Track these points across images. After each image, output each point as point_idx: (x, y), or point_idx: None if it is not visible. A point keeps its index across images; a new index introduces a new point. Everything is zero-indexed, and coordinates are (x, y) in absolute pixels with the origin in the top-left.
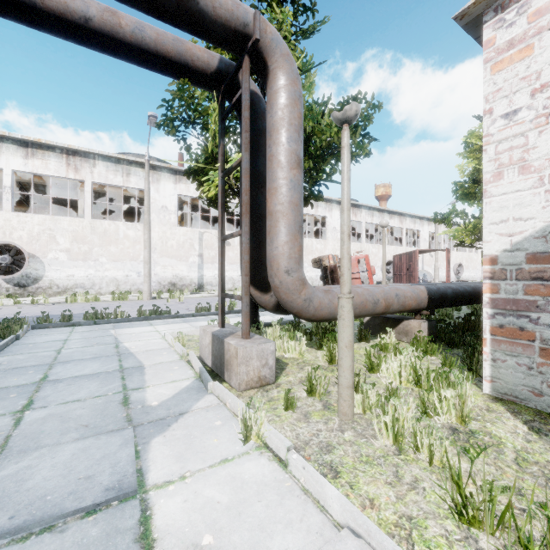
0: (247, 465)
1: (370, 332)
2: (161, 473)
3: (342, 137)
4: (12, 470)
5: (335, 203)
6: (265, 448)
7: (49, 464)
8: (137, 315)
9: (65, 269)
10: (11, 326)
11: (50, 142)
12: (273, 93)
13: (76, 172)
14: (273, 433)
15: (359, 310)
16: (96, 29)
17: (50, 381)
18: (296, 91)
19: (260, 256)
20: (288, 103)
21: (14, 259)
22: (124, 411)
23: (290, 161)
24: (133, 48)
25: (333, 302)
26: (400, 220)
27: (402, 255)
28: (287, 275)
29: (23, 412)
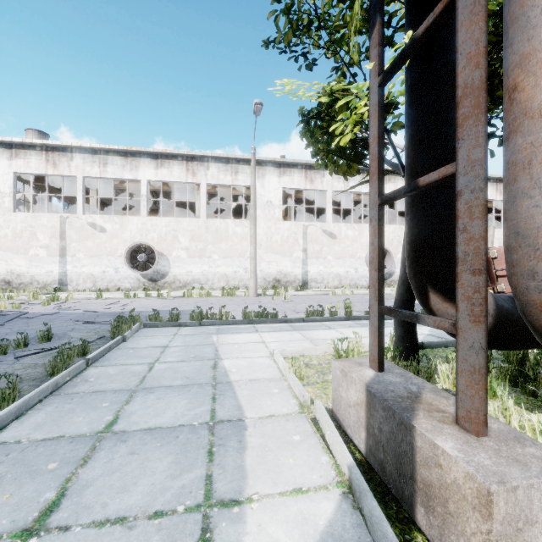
0: None
1: None
2: None
3: None
4: None
5: None
6: None
7: None
8: (242, 317)
9: (185, 265)
10: (121, 326)
11: (173, 151)
12: None
13: (194, 176)
14: None
15: None
16: None
17: (113, 436)
18: None
19: None
20: None
21: (148, 258)
22: None
23: None
24: None
25: None
26: None
27: None
28: None
29: (27, 537)
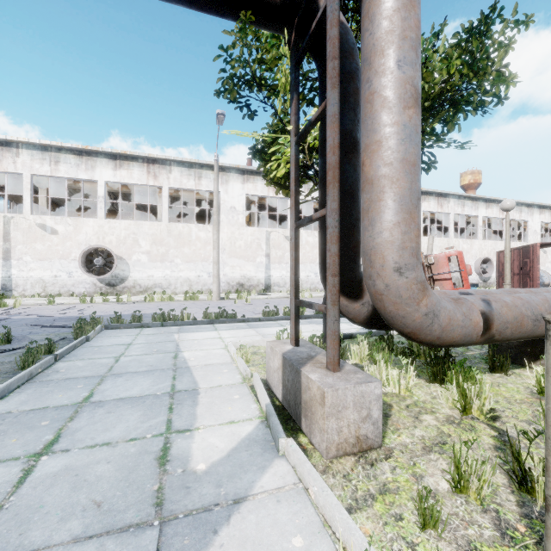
0: None
1: (508, 358)
2: None
3: None
4: None
5: None
6: None
7: None
8: (203, 318)
9: (146, 270)
10: (84, 327)
11: (133, 153)
12: None
13: (155, 179)
14: None
15: (510, 331)
16: None
17: (91, 404)
18: None
19: (348, 249)
20: (399, 5)
21: (106, 261)
22: (156, 477)
23: (404, 97)
24: None
25: (470, 318)
26: (499, 209)
27: (512, 251)
28: (398, 275)
29: (40, 456)
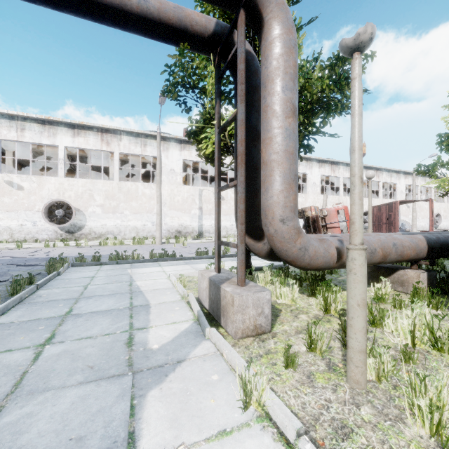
0: (249, 444)
1: None
2: (153, 441)
3: (352, 67)
4: (15, 417)
5: (315, 161)
6: (267, 419)
7: (48, 413)
8: (149, 257)
9: (100, 220)
10: (55, 265)
11: (89, 123)
12: (268, 44)
13: (108, 145)
14: (277, 405)
15: None
16: (108, 4)
17: (72, 316)
18: (291, 39)
19: (254, 206)
20: (283, 52)
21: (65, 213)
22: (127, 353)
23: (286, 110)
24: (139, 18)
25: (329, 251)
26: (376, 174)
27: (381, 206)
28: (282, 224)
29: (44, 345)
